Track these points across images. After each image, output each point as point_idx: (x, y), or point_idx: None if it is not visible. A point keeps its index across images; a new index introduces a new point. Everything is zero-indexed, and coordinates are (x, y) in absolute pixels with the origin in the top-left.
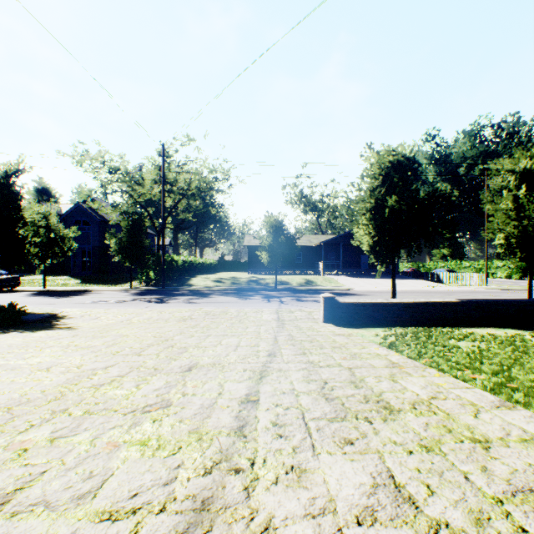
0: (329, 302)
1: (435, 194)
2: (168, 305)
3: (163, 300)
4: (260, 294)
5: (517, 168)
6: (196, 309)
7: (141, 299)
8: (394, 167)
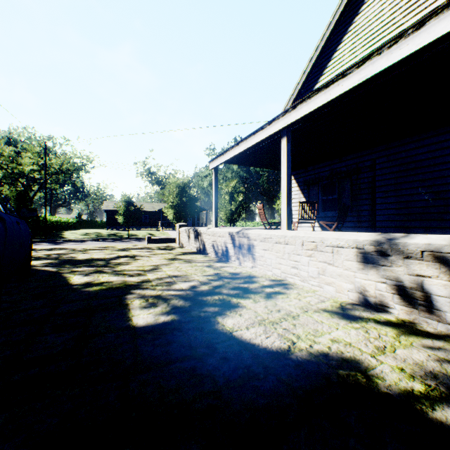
0: (150, 238)
1: (196, 197)
2: (67, 245)
3: (59, 244)
4: (119, 240)
5: (226, 188)
6: (86, 245)
7: (41, 244)
8: (179, 186)
